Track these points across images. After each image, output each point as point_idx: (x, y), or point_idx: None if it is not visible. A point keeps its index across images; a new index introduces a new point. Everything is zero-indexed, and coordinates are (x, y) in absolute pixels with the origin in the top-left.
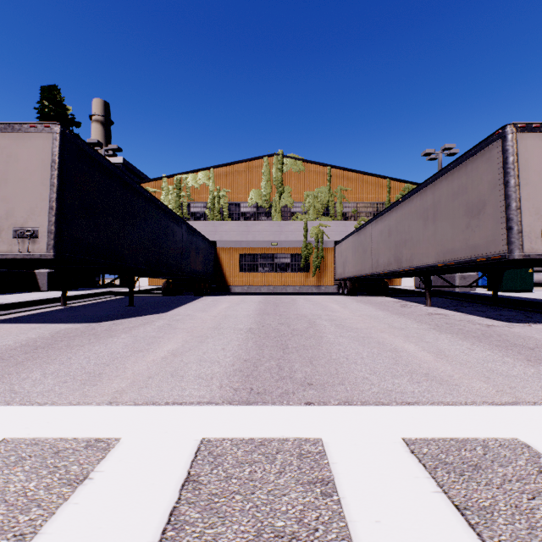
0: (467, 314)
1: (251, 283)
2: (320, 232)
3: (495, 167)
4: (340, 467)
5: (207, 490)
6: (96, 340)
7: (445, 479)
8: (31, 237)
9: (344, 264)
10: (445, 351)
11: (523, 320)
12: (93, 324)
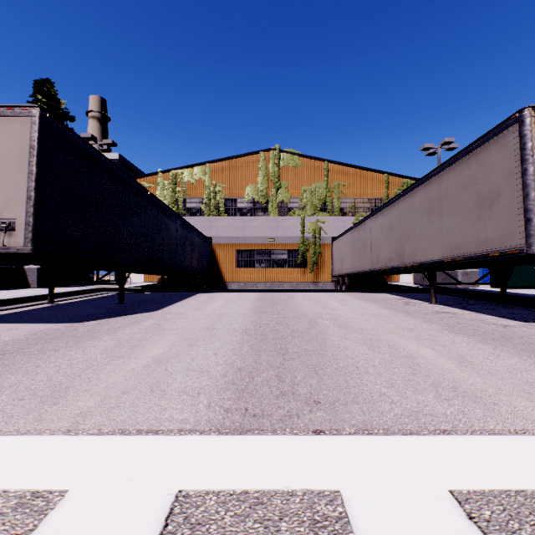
0: (477, 313)
1: (248, 279)
2: (317, 228)
3: (511, 154)
4: None
5: None
6: (74, 344)
7: None
8: (7, 229)
9: (342, 260)
10: (466, 356)
11: None
12: (76, 324)
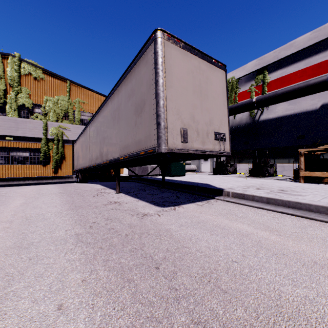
0: (139, 200)
1: None
2: (60, 132)
3: (150, 68)
4: None
5: None
6: None
7: None
8: None
9: (78, 158)
10: None
11: (173, 202)
12: None
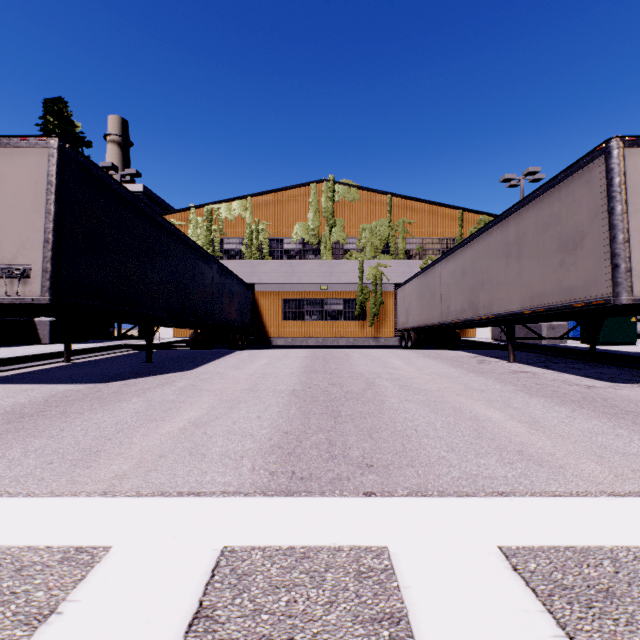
0: (560, 372)
1: (297, 334)
2: (379, 273)
3: (597, 190)
4: (415, 593)
5: (225, 634)
6: (100, 406)
7: (566, 615)
8: (22, 277)
9: (407, 312)
10: (539, 419)
11: (630, 380)
12: (99, 385)
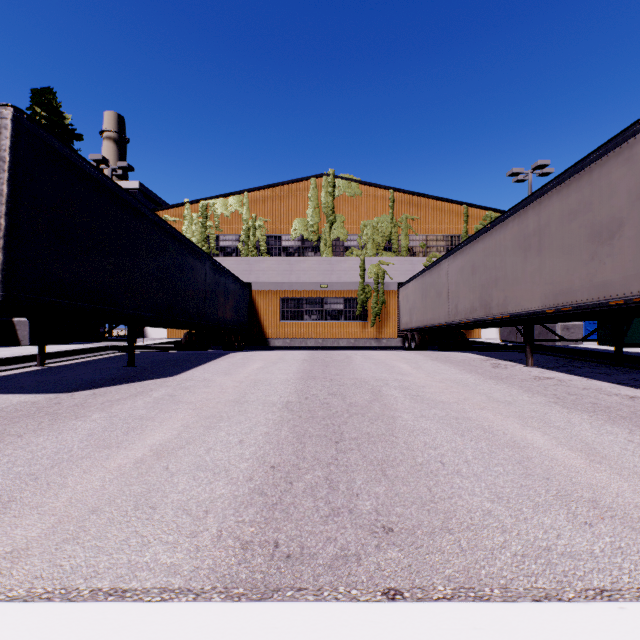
0: (589, 379)
1: (295, 334)
2: (381, 271)
3: (639, 169)
4: None
5: None
6: (50, 425)
7: None
8: None
9: (411, 311)
10: (595, 446)
11: None
12: (63, 395)
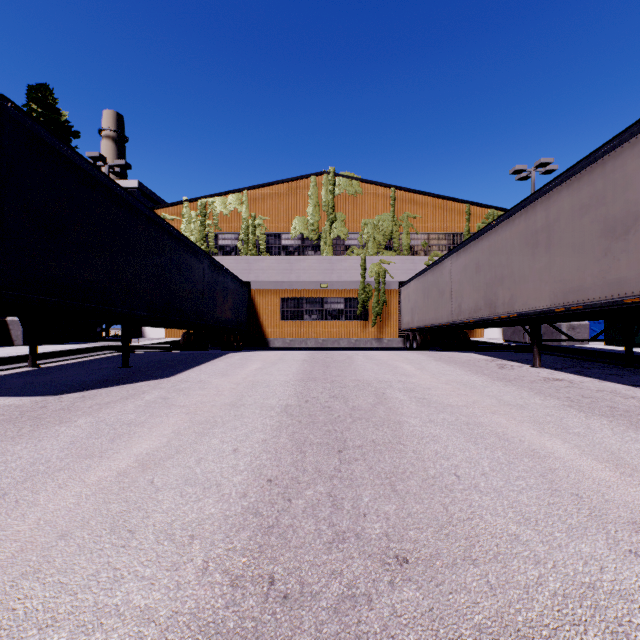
0: (601, 380)
1: (295, 334)
2: (382, 270)
3: None
4: None
5: None
6: (30, 431)
7: None
8: None
9: (412, 311)
10: (622, 455)
11: None
12: (50, 398)
